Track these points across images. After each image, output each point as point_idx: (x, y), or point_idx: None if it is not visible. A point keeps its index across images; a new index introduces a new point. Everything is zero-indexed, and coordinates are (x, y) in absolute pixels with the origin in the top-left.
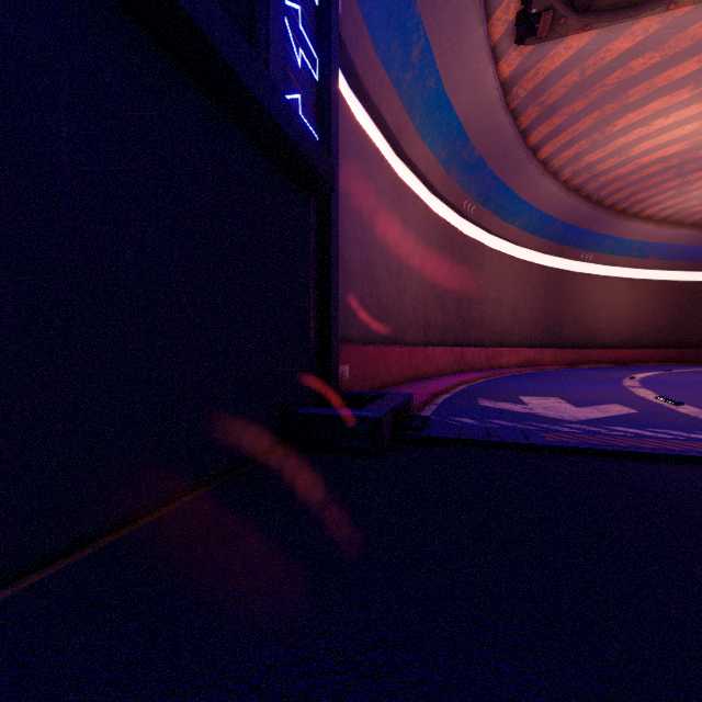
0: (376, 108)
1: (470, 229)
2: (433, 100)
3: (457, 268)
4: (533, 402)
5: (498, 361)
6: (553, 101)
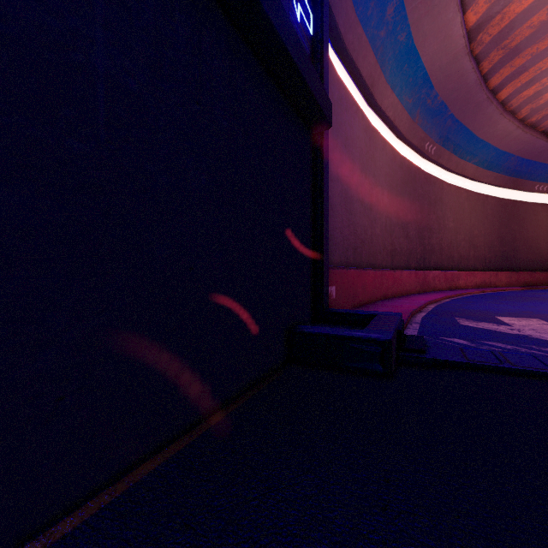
0: (354, 63)
1: (429, 168)
2: (403, 53)
3: (419, 201)
4: (515, 322)
5: (456, 283)
6: (517, 43)
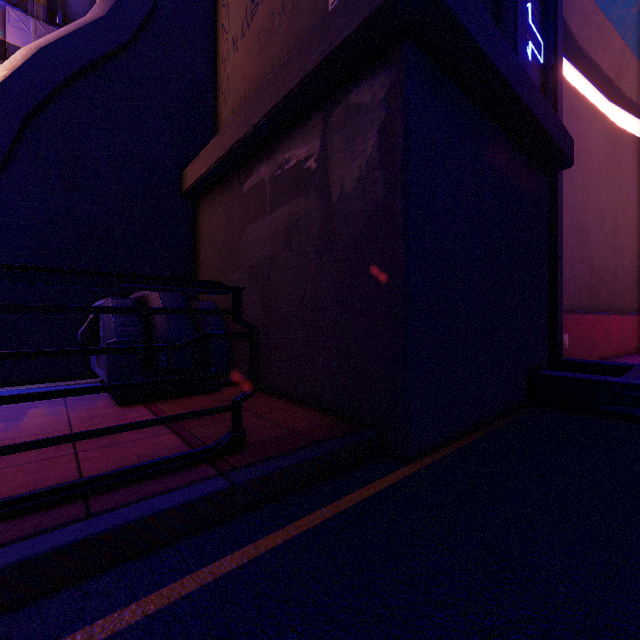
0: (590, 59)
1: None
2: None
3: None
4: None
5: None
6: None
